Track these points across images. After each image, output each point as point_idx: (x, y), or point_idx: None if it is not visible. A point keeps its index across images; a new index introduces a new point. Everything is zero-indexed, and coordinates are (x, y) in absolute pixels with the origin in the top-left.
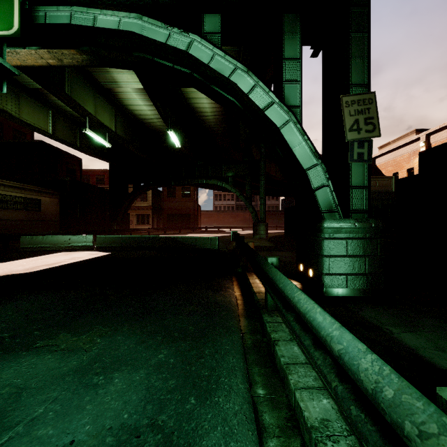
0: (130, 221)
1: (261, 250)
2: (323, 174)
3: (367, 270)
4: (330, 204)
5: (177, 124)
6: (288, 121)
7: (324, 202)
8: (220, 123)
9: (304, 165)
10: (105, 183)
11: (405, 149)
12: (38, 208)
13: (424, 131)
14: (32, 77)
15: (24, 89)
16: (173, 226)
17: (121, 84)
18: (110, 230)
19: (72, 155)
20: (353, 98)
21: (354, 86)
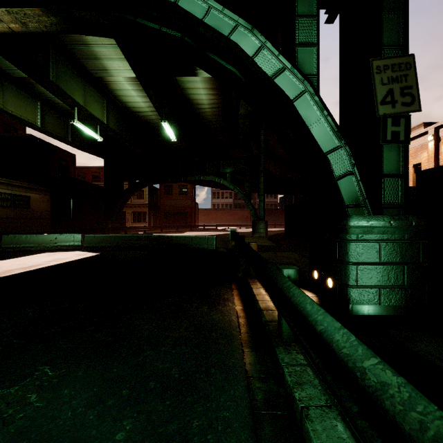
0: (127, 218)
1: (262, 250)
2: (348, 160)
3: (406, 281)
4: (356, 197)
5: (172, 116)
6: (303, 92)
7: (348, 194)
8: (218, 117)
9: (324, 148)
10: (101, 180)
11: (411, 144)
12: (26, 205)
13: (433, 124)
14: (10, 59)
15: (8, 78)
16: (170, 224)
17: (112, 73)
18: (104, 229)
19: (65, 151)
20: (386, 62)
21: (386, 48)
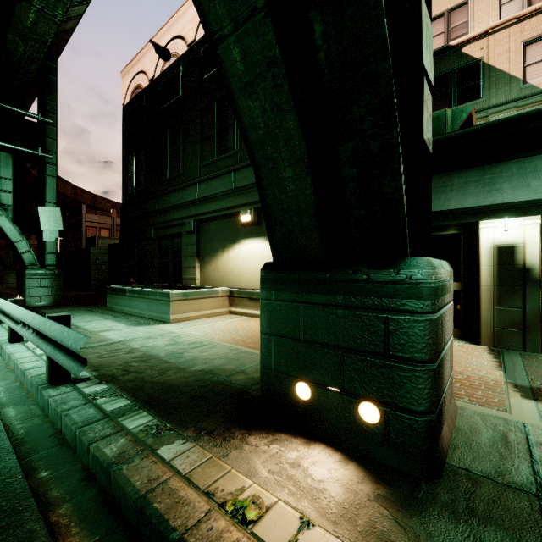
0: None
1: None
2: (28, 245)
3: (53, 293)
4: (33, 261)
5: None
6: (2, 215)
7: (28, 260)
8: None
9: (14, 240)
10: None
11: None
12: None
13: None
14: None
15: None
16: None
17: None
18: None
19: None
20: (47, 209)
21: (48, 203)
